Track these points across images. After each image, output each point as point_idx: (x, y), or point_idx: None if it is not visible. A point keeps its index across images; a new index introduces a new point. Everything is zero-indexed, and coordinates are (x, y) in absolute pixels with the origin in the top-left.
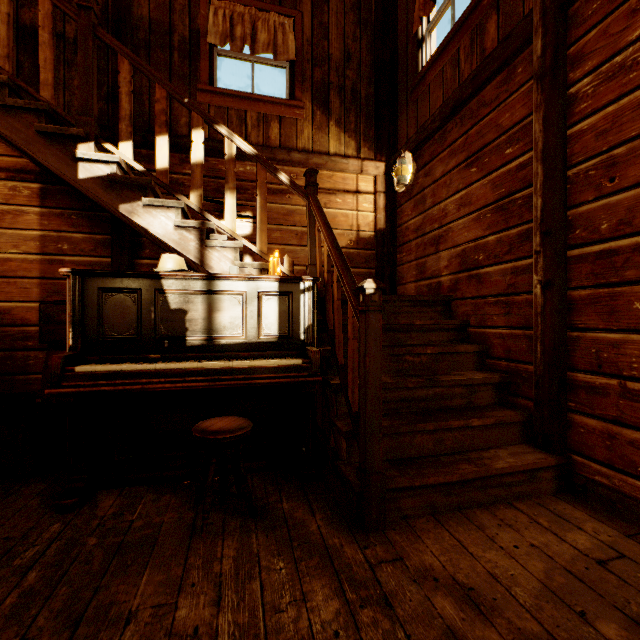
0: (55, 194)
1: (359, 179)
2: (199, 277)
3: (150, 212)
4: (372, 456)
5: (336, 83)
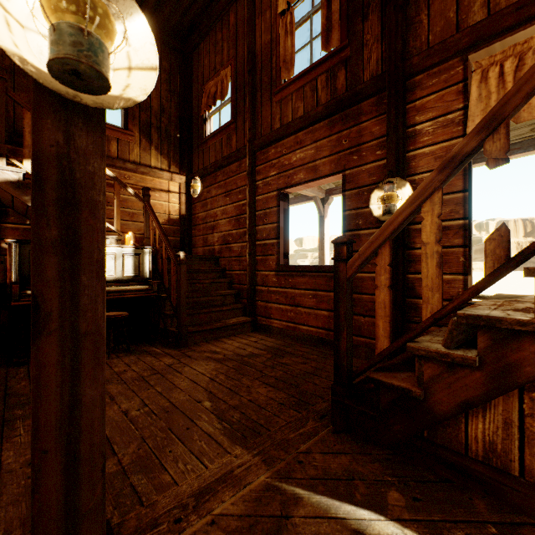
0: None
1: (170, 184)
2: None
3: None
4: (183, 319)
5: (155, 124)
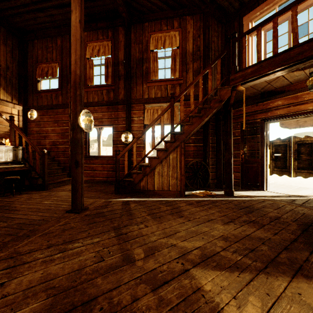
0: None
1: (12, 109)
2: None
3: None
4: (46, 178)
5: (3, 75)
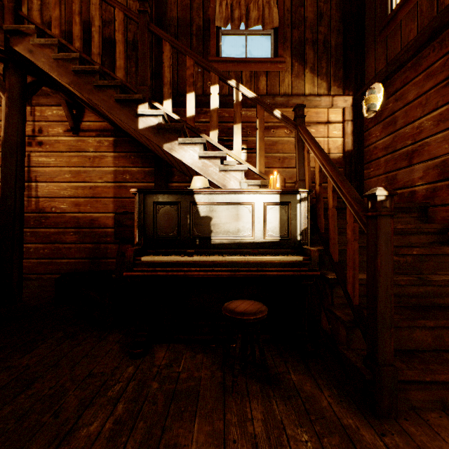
0: (122, 143)
1: (329, 112)
2: (220, 192)
3: (183, 148)
4: (383, 349)
5: (310, 39)
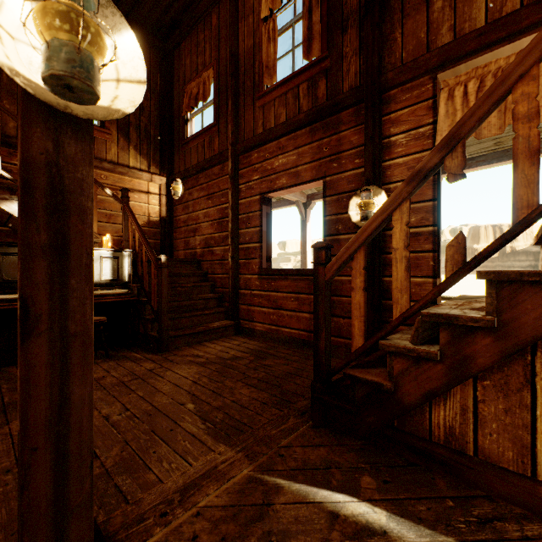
0: None
1: (150, 185)
2: None
3: (16, 204)
4: (164, 323)
5: (134, 123)
